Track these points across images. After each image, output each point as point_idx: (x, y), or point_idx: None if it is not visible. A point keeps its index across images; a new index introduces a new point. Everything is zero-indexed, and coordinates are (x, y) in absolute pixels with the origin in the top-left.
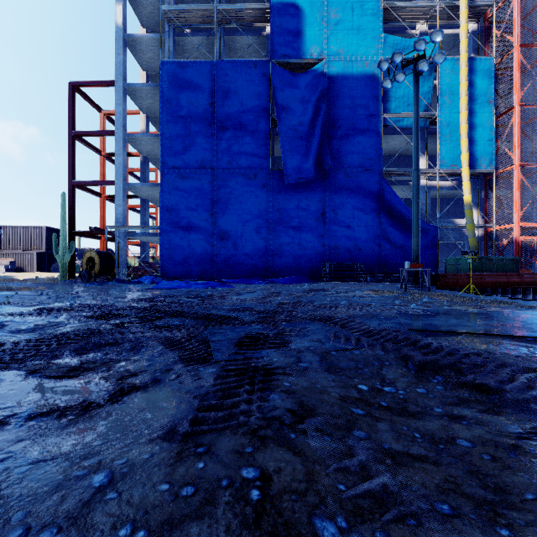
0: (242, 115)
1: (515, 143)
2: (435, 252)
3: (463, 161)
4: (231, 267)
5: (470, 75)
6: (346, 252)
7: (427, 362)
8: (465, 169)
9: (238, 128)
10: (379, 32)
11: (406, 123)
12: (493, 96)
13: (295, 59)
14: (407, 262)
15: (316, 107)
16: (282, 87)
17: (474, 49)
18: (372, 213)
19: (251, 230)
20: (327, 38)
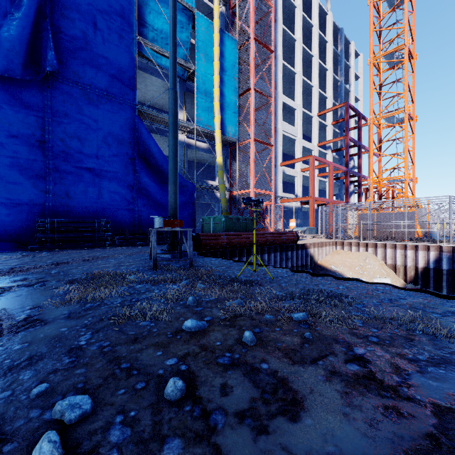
0: None
1: (252, 120)
2: (192, 210)
3: (216, 123)
4: None
5: (221, 45)
6: (84, 205)
7: None
8: (218, 131)
9: None
10: None
11: (165, 64)
12: (237, 74)
13: None
14: (159, 217)
15: None
16: None
17: (223, 29)
18: (123, 156)
19: None
20: None
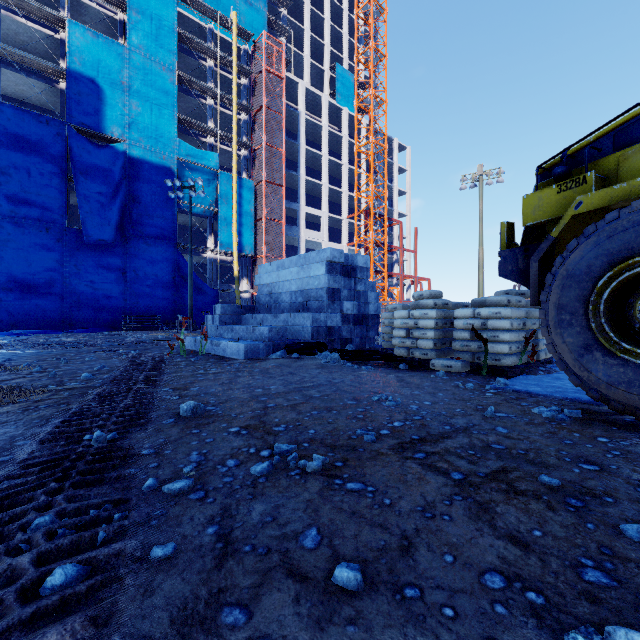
0: (30, 166)
1: (263, 241)
2: None
3: (234, 247)
4: (15, 318)
5: (239, 189)
6: (146, 307)
7: (144, 345)
8: (235, 253)
9: (26, 178)
10: (175, 136)
11: (197, 211)
12: (254, 206)
13: (96, 131)
14: (180, 316)
15: (118, 181)
16: (81, 153)
17: (245, 168)
18: (169, 276)
19: (43, 282)
20: (129, 124)
